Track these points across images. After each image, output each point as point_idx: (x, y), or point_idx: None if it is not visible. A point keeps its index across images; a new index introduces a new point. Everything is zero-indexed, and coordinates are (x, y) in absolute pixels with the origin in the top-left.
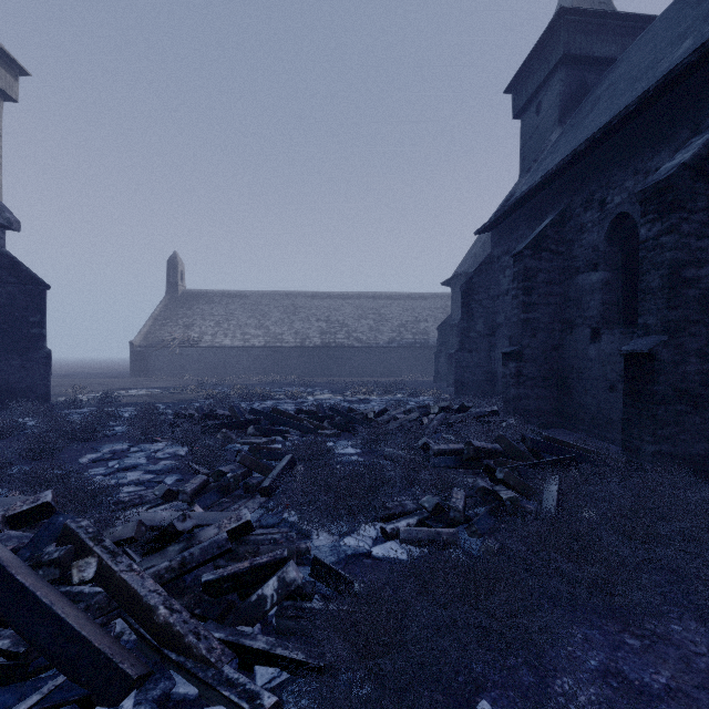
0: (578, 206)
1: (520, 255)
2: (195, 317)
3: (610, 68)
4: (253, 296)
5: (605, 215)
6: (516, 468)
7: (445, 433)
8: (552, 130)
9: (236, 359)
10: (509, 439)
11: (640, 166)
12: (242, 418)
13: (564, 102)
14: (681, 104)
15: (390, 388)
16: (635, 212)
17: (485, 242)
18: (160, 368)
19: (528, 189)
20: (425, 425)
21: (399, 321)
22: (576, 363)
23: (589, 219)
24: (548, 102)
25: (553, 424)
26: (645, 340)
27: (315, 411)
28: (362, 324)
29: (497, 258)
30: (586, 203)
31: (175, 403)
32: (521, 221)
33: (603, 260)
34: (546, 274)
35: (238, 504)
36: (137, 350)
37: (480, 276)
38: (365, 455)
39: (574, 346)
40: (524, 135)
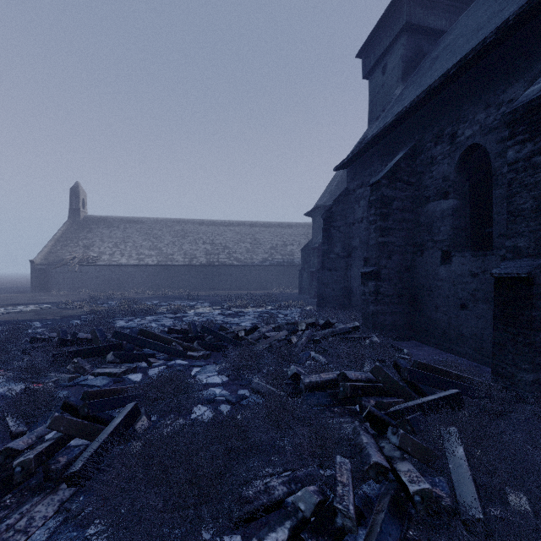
0: (429, 141)
1: (377, 184)
2: (95, 239)
3: (442, 37)
4: (148, 222)
5: (455, 147)
6: (408, 420)
7: (313, 351)
8: (396, 86)
9: (131, 275)
10: (386, 371)
11: (493, 99)
12: (103, 342)
13: (406, 63)
14: (538, 35)
15: (262, 301)
16: (487, 142)
17: (339, 181)
18: (60, 283)
19: (383, 127)
20: (294, 343)
21: (270, 245)
22: (427, 282)
23: (440, 152)
24: (393, 63)
25: (406, 337)
26: (517, 263)
27: (187, 329)
28: (241, 246)
29: (353, 191)
30: (436, 138)
31: (56, 320)
32: (374, 157)
33: (453, 189)
34: (400, 202)
35: (20, 513)
36: (38, 268)
37: (338, 206)
38: (231, 385)
39: (425, 266)
40: (372, 92)
